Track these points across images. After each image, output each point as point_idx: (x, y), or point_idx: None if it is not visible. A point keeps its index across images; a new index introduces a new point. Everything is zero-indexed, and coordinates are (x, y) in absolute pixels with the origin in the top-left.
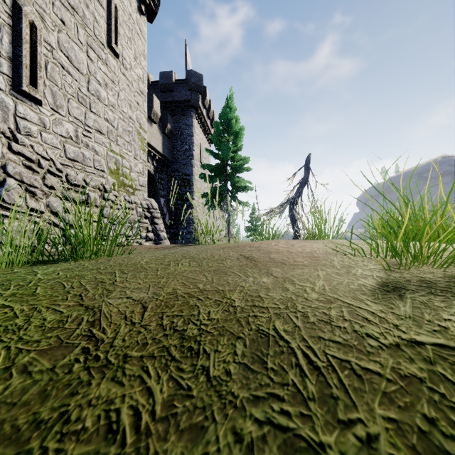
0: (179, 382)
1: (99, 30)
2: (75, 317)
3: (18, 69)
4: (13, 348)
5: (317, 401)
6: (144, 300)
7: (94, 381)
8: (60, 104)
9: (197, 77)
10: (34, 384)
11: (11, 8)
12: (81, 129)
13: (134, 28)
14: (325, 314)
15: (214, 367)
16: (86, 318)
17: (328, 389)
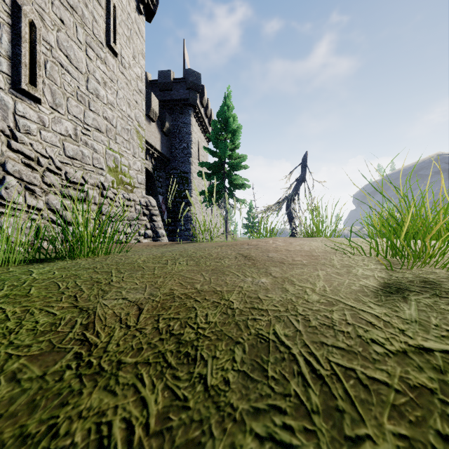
0: (175, 391)
1: (98, 30)
2: (68, 319)
3: (17, 68)
4: (2, 353)
5: (321, 414)
6: (140, 301)
7: (85, 390)
8: (59, 103)
9: (195, 76)
10: (22, 394)
11: (10, 7)
12: (80, 127)
13: (133, 28)
14: (327, 317)
15: (212, 375)
16: (80, 320)
17: (333, 401)
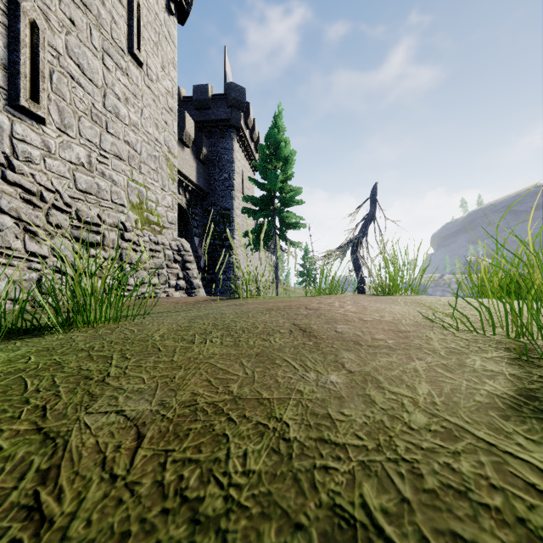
0: None
1: (117, 33)
2: (19, 459)
3: (14, 79)
4: None
5: None
6: (143, 418)
7: None
8: (68, 123)
9: (238, 91)
10: None
11: (6, 3)
12: (95, 154)
13: (162, 31)
14: (451, 469)
15: None
16: (38, 461)
17: None
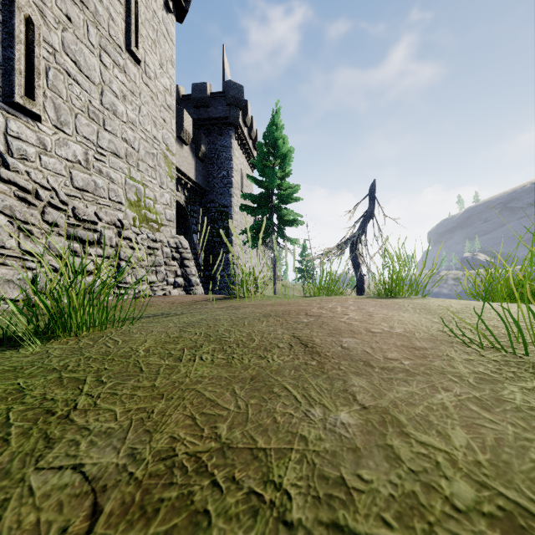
0: None
1: (115, 30)
2: None
3: (9, 75)
4: None
5: None
6: (105, 478)
7: None
8: (65, 121)
9: (236, 89)
10: None
11: None
12: (92, 152)
13: (160, 29)
14: None
15: None
16: None
17: None
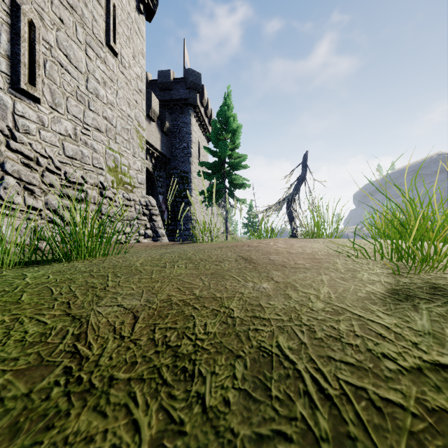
0: (170, 413)
1: (97, 29)
2: (59, 329)
3: (16, 67)
4: None
5: (331, 442)
6: (136, 308)
7: (73, 410)
8: (58, 103)
9: (195, 76)
10: (5, 414)
11: (9, 6)
12: (80, 127)
13: (133, 27)
14: (333, 328)
15: (210, 394)
16: (71, 330)
17: (344, 426)
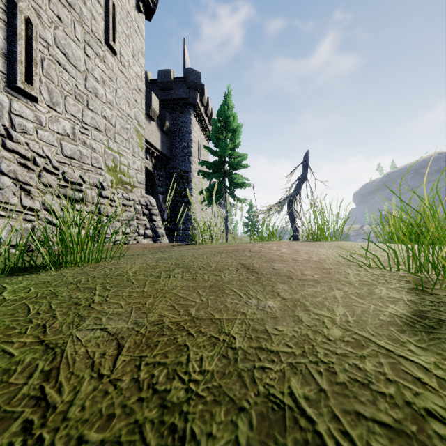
0: None
1: (96, 28)
2: (27, 363)
3: (12, 65)
4: None
5: None
6: (122, 333)
7: None
8: (56, 101)
9: (195, 75)
10: None
11: (5, 3)
12: (78, 127)
13: (132, 26)
14: (358, 368)
15: None
16: (41, 364)
17: None
